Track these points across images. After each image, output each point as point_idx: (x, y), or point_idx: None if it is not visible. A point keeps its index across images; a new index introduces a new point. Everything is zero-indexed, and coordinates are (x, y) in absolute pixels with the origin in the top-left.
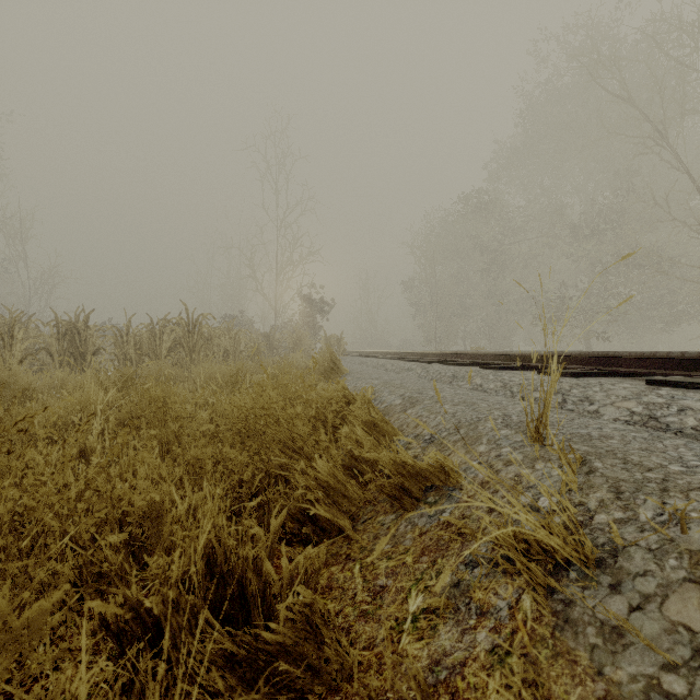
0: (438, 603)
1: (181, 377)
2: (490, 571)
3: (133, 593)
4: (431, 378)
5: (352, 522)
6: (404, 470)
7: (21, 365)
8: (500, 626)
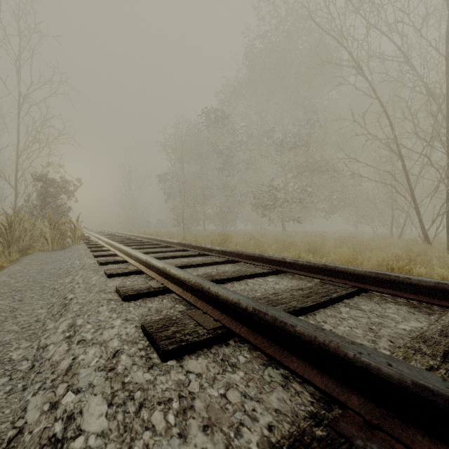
0: None
1: None
2: None
3: None
4: None
5: None
6: None
7: None
8: None
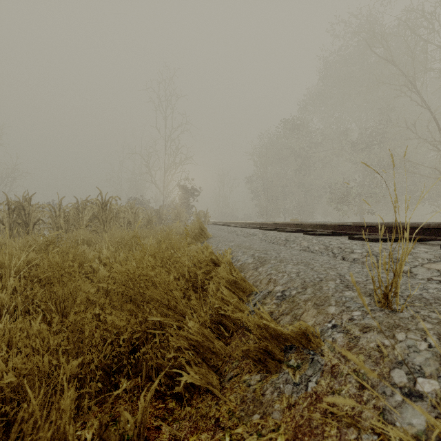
0: None
1: (95, 240)
2: None
3: None
4: (270, 241)
5: (220, 377)
6: (266, 333)
7: None
8: None
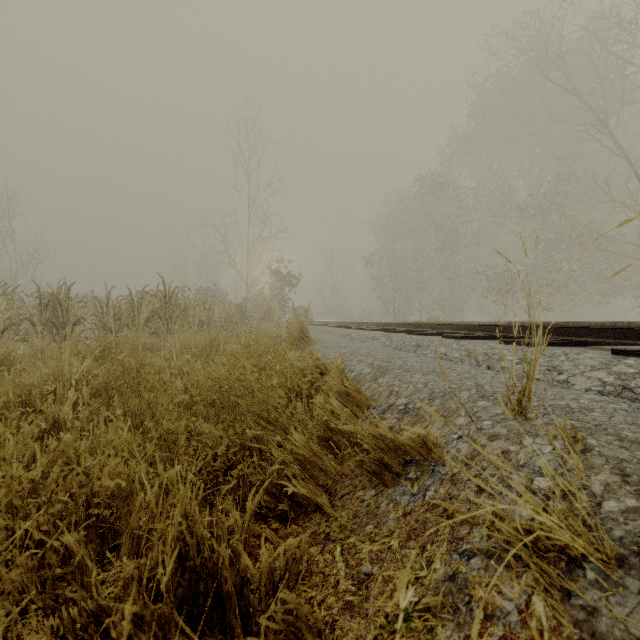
0: (434, 602)
1: (157, 346)
2: (489, 563)
3: (90, 605)
4: (396, 347)
5: (329, 496)
6: (383, 444)
7: (5, 335)
8: (511, 635)
